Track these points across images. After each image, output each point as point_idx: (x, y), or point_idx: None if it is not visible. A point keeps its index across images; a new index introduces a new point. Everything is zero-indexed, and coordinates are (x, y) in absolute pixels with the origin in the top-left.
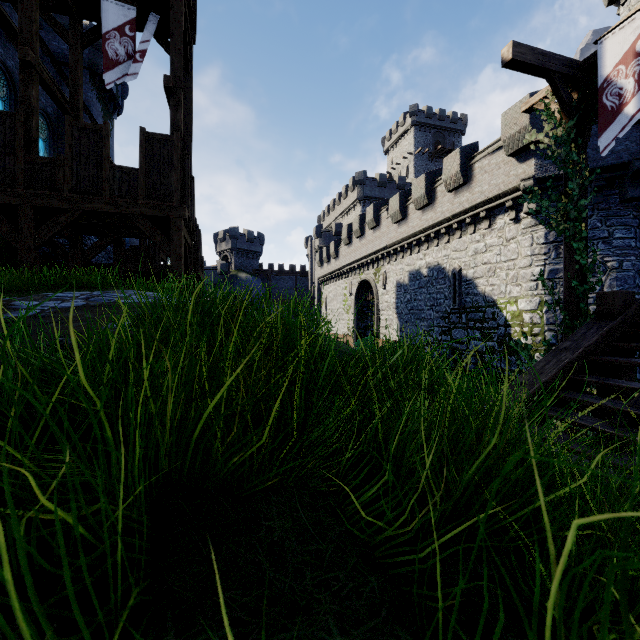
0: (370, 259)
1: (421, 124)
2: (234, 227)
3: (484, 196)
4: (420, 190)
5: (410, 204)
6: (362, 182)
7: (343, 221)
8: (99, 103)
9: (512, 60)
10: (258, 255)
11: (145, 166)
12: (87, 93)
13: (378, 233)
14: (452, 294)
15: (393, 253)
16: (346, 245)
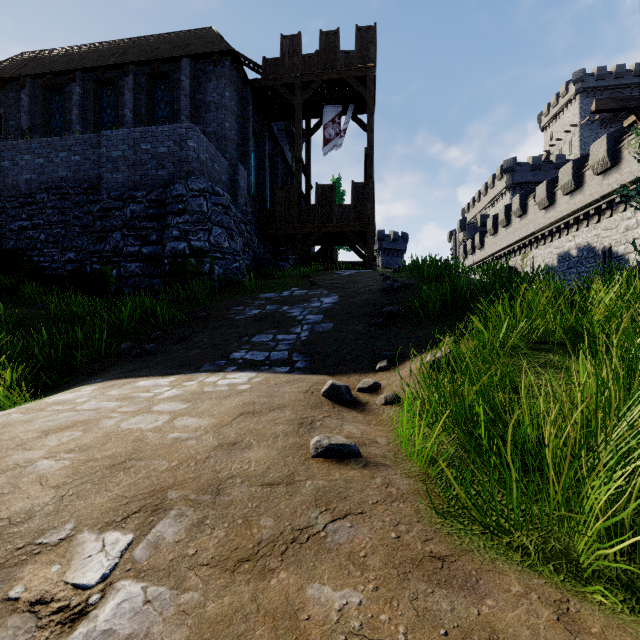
0: (517, 246)
1: (589, 89)
2: (381, 230)
3: (633, 176)
4: (567, 177)
5: (558, 190)
6: (511, 169)
7: (490, 211)
8: (289, 152)
9: (596, 110)
10: (402, 253)
11: (354, 203)
12: (283, 147)
13: (525, 221)
14: (602, 271)
15: (540, 238)
16: (491, 235)
